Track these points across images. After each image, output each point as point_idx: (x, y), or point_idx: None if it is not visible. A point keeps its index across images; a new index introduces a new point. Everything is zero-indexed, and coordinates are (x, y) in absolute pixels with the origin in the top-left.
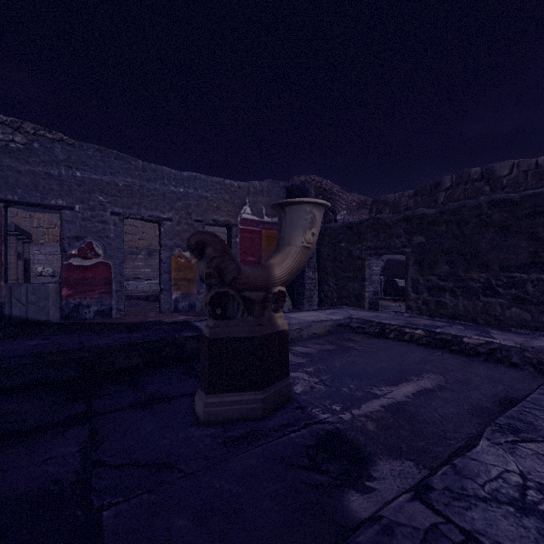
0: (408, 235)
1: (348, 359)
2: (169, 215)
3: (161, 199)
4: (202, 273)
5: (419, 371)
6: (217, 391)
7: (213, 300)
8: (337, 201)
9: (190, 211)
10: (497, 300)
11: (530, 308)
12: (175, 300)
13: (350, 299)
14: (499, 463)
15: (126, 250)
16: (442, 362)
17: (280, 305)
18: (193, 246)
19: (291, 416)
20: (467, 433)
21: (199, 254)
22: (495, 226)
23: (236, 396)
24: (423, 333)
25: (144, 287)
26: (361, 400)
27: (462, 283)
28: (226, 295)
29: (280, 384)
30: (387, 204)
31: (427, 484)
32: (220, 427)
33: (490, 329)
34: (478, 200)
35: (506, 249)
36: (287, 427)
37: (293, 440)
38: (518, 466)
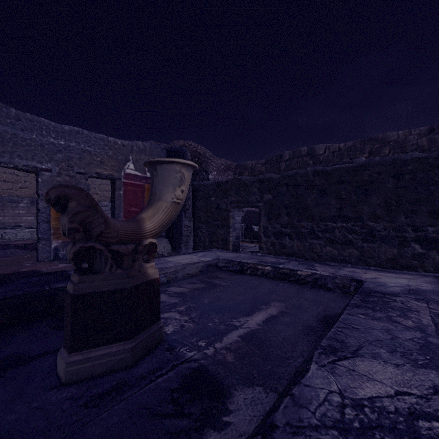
0: (261, 193)
1: (214, 296)
2: (48, 166)
3: (38, 149)
4: (65, 227)
5: (268, 300)
6: (81, 348)
7: (78, 255)
8: (209, 164)
9: (72, 163)
10: (318, 241)
11: (337, 246)
12: (55, 249)
13: (219, 243)
14: (325, 385)
15: (4, 198)
16: (283, 291)
17: (152, 255)
18: (53, 199)
19: (160, 359)
20: (301, 351)
21: (61, 208)
22: (317, 189)
23: (103, 350)
24: (271, 269)
25: (25, 235)
26: (223, 333)
27: (297, 229)
28: (92, 249)
29: (150, 330)
30: (246, 168)
31: (272, 423)
32: (84, 385)
33: (314, 263)
34: (306, 169)
35: (323, 205)
36: (155, 373)
37: (160, 386)
38: (337, 385)
